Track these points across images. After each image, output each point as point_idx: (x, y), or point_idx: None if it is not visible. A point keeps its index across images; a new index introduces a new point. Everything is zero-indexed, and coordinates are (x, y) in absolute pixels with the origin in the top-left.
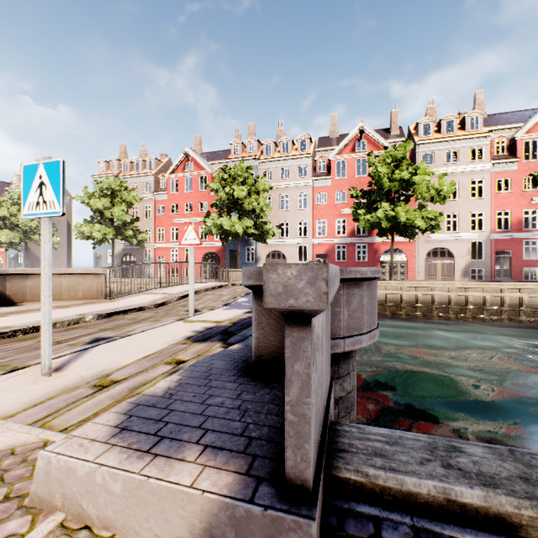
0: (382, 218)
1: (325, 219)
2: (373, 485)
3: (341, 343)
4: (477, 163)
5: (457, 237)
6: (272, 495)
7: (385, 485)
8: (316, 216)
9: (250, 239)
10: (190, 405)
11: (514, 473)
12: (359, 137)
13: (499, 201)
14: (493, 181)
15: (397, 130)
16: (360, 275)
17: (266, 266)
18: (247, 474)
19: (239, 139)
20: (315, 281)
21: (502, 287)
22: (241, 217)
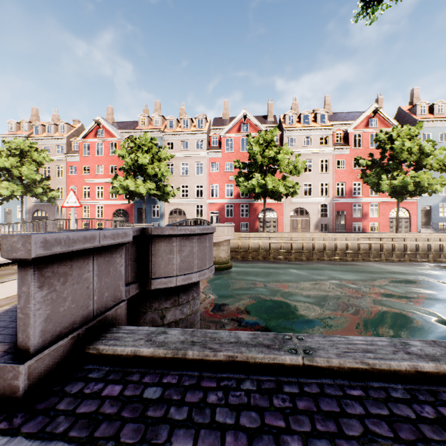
0: (255, 185)
1: (217, 184)
2: (101, 354)
3: (174, 280)
4: (324, 147)
5: (311, 200)
6: (9, 358)
7: (106, 353)
8: (210, 181)
9: (155, 198)
10: (1, 323)
11: (180, 340)
12: (243, 121)
13: (338, 175)
14: (334, 161)
15: (272, 118)
16: (189, 232)
17: (2, 236)
18: (4, 351)
19: (148, 113)
20: (26, 244)
21: (335, 237)
22: (146, 180)
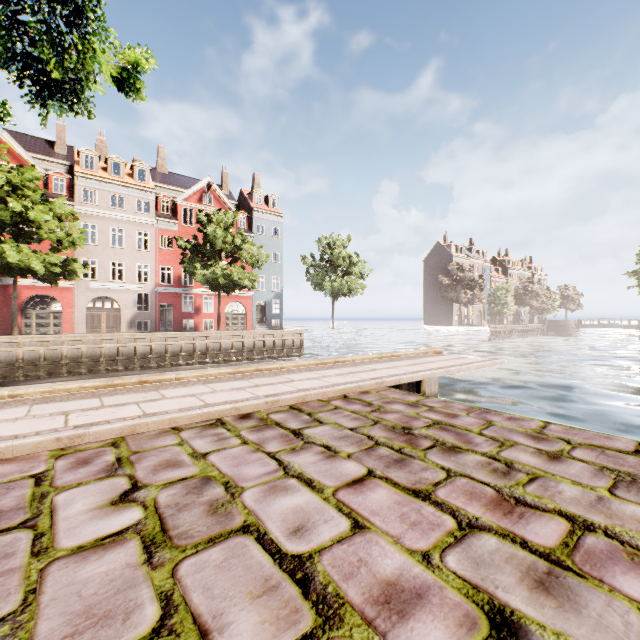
0: None
1: None
2: None
3: None
4: (143, 215)
5: (124, 287)
6: None
7: None
8: None
9: None
10: None
11: None
12: None
13: (164, 256)
14: (159, 237)
15: (65, 149)
16: None
17: None
18: None
19: None
20: None
21: (135, 338)
22: None
